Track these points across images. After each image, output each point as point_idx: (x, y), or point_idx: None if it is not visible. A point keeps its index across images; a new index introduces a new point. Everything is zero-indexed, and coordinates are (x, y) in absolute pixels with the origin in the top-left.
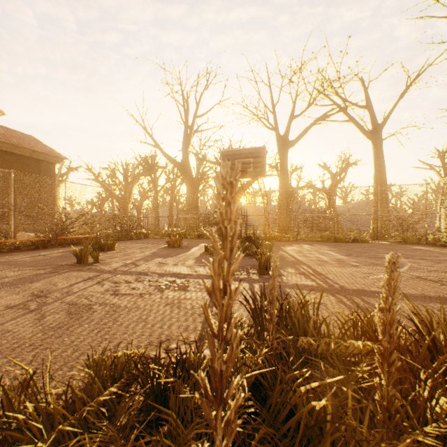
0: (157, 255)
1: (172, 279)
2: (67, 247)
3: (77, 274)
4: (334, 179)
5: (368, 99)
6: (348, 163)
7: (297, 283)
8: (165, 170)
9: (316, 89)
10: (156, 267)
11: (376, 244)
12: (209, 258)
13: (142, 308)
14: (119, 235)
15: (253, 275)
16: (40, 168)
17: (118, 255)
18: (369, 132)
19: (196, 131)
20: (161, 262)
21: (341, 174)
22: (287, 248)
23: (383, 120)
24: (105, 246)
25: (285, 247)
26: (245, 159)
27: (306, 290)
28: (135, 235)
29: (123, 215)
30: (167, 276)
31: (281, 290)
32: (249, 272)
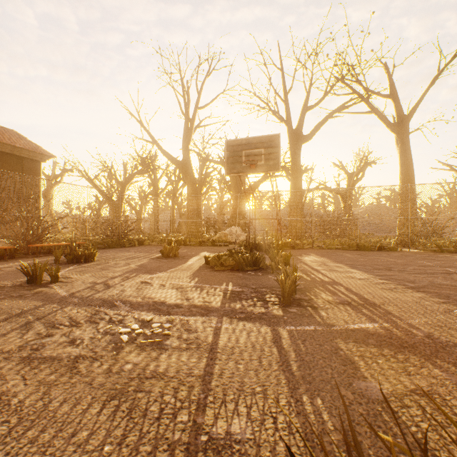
0: (143, 270)
1: (148, 315)
2: (40, 257)
3: (9, 304)
4: (351, 180)
5: (393, 87)
6: (366, 162)
7: (349, 326)
8: (167, 171)
9: (333, 76)
10: (133, 289)
11: (408, 252)
12: (209, 274)
13: (51, 414)
14: (109, 241)
15: (274, 307)
16: (23, 167)
17: (93, 269)
18: (394, 124)
19: (198, 126)
20: (144, 280)
21: (358, 174)
22: (306, 259)
23: (411, 110)
24: (81, 256)
25: (302, 257)
26: (255, 150)
27: (376, 347)
28: (129, 241)
29: (113, 219)
30: (141, 310)
31: (331, 347)
32: (266, 299)
